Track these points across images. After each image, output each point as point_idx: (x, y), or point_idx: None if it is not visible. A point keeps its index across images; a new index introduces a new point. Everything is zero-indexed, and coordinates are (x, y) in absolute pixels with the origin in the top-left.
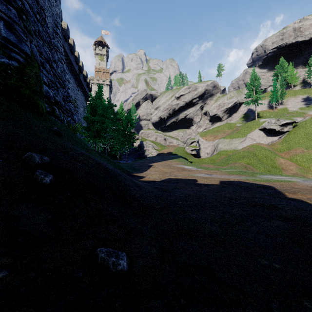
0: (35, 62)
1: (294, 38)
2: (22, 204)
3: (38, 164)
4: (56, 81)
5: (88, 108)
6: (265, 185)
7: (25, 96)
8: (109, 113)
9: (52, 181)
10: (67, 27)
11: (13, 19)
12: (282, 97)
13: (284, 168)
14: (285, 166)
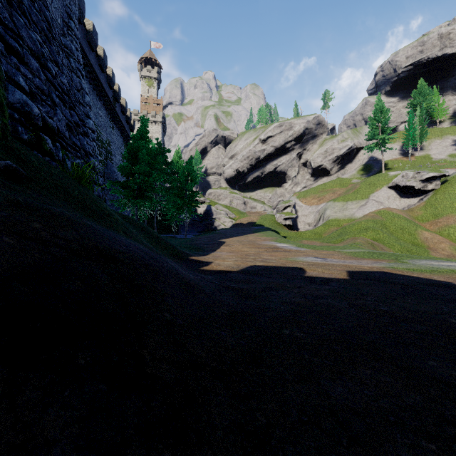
0: None
1: (440, 50)
2: None
3: None
4: (53, 93)
5: (126, 153)
6: (440, 282)
7: None
8: (160, 162)
9: None
10: (93, 28)
11: None
12: (421, 139)
13: (432, 246)
14: (433, 243)
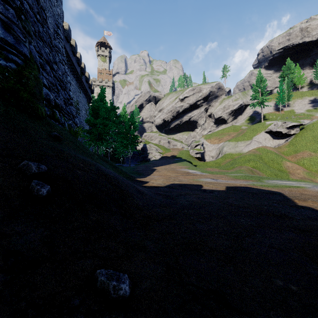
0: (34, 64)
1: (301, 39)
2: (15, 219)
3: (34, 173)
4: (57, 83)
5: (91, 110)
6: (274, 192)
7: (23, 99)
8: (112, 115)
9: (50, 192)
10: (69, 28)
11: (11, 19)
12: (288, 99)
13: (291, 172)
14: (292, 170)
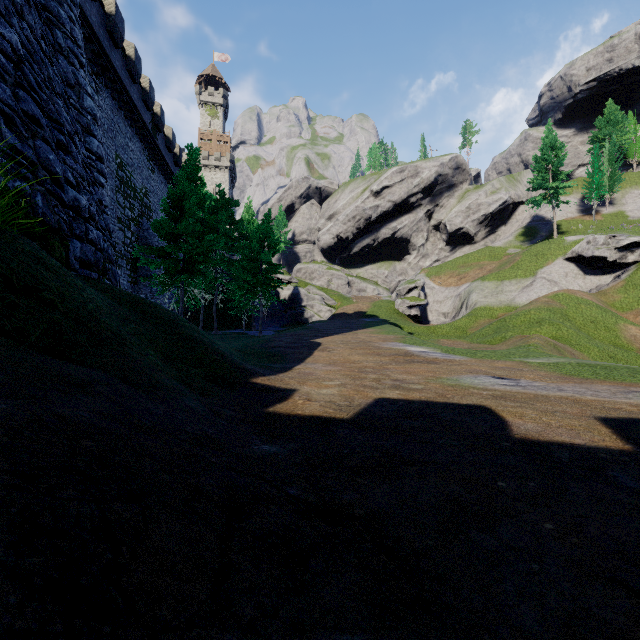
0: None
1: (639, 57)
2: None
3: None
4: None
5: (165, 202)
6: None
7: None
8: (221, 219)
9: None
10: (117, 11)
11: None
12: (612, 188)
13: None
14: None
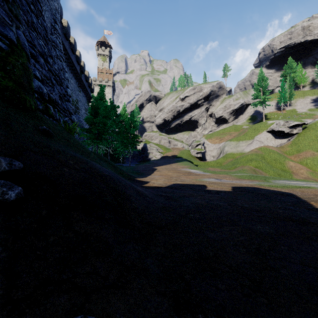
0: (22, 51)
1: (303, 37)
2: None
3: (4, 171)
4: (52, 77)
5: (90, 109)
6: (285, 193)
7: (8, 89)
8: (112, 114)
9: (21, 195)
10: (68, 25)
11: None
12: (290, 98)
13: (295, 172)
14: (296, 170)
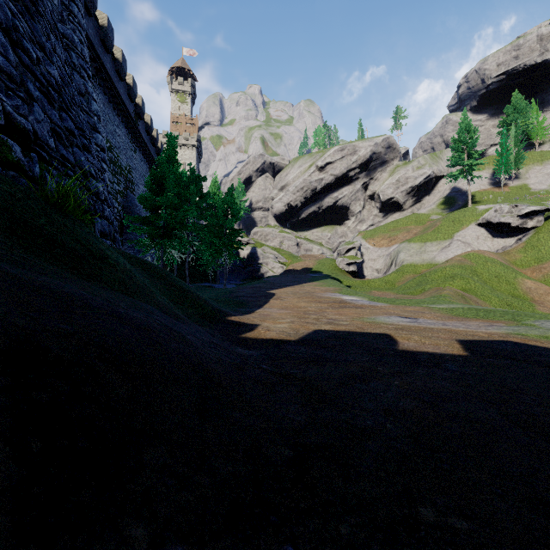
0: None
1: (540, 55)
2: None
3: None
4: (30, 83)
5: (148, 180)
6: None
7: None
8: (192, 192)
9: None
10: (108, 23)
11: None
12: (517, 165)
13: (537, 299)
14: (539, 295)
